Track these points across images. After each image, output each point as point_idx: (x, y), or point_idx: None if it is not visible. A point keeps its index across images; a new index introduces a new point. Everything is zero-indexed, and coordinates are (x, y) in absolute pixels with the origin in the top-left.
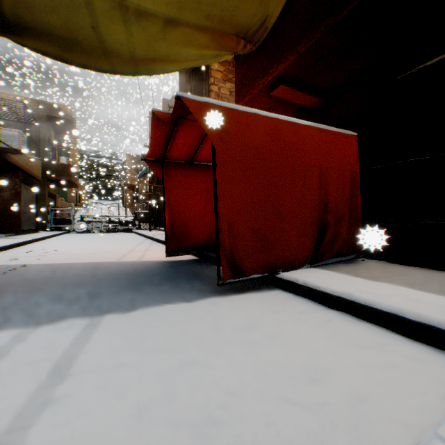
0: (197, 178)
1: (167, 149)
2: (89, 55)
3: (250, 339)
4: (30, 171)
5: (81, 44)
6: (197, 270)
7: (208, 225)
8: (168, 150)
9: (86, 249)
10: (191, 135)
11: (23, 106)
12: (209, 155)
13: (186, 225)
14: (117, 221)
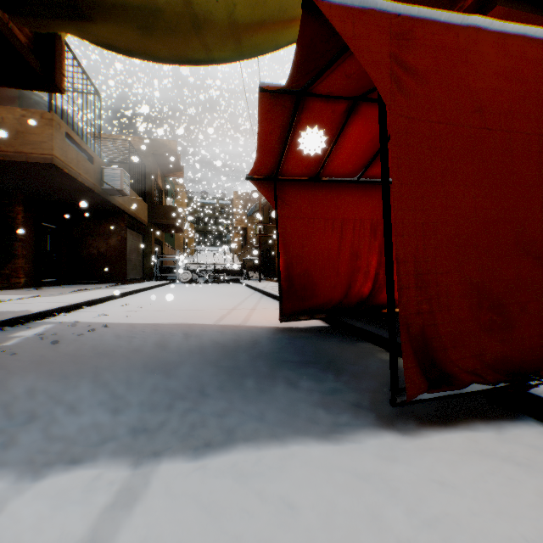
0: (327, 202)
1: (282, 157)
2: (175, 33)
3: None
4: (134, 215)
5: (162, 14)
6: (332, 349)
7: (343, 275)
8: (284, 160)
9: (183, 305)
10: (320, 128)
11: (131, 146)
12: (347, 163)
13: (310, 275)
14: (223, 270)
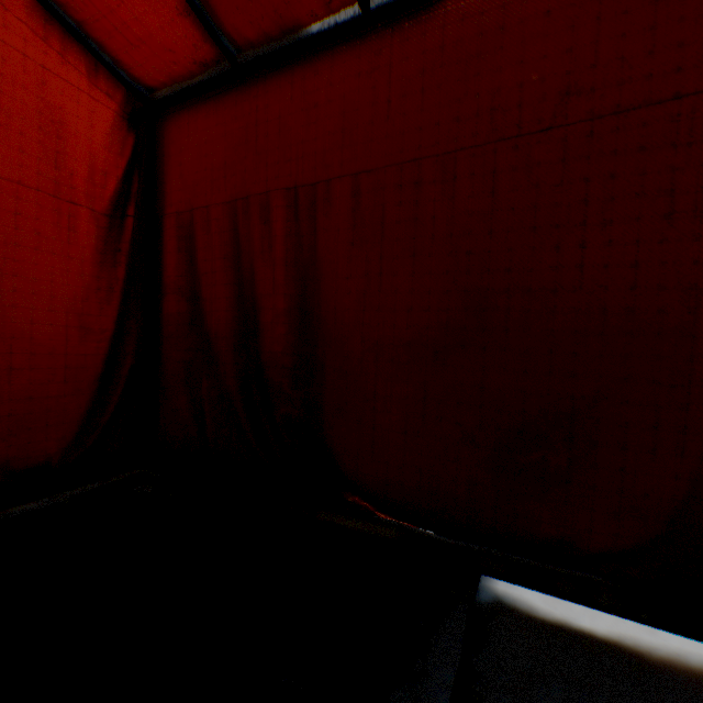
0: None
1: None
2: None
3: None
4: None
5: None
6: None
7: None
8: None
9: None
10: None
11: None
12: None
13: None
14: None
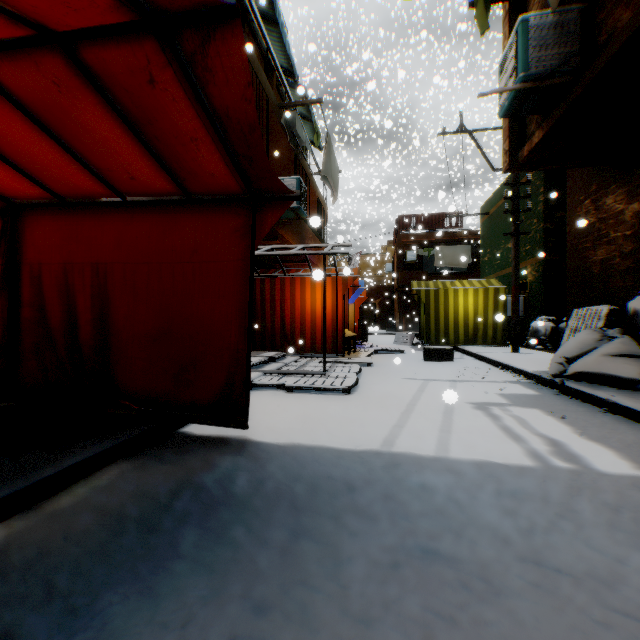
0: None
1: None
2: None
3: (299, 413)
4: None
5: None
6: (71, 546)
7: None
8: None
9: None
10: (40, 5)
11: None
12: None
13: None
14: None
